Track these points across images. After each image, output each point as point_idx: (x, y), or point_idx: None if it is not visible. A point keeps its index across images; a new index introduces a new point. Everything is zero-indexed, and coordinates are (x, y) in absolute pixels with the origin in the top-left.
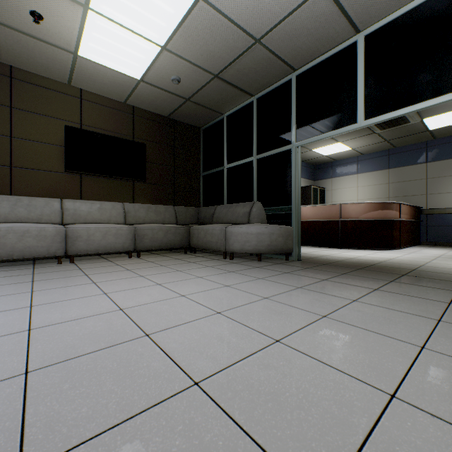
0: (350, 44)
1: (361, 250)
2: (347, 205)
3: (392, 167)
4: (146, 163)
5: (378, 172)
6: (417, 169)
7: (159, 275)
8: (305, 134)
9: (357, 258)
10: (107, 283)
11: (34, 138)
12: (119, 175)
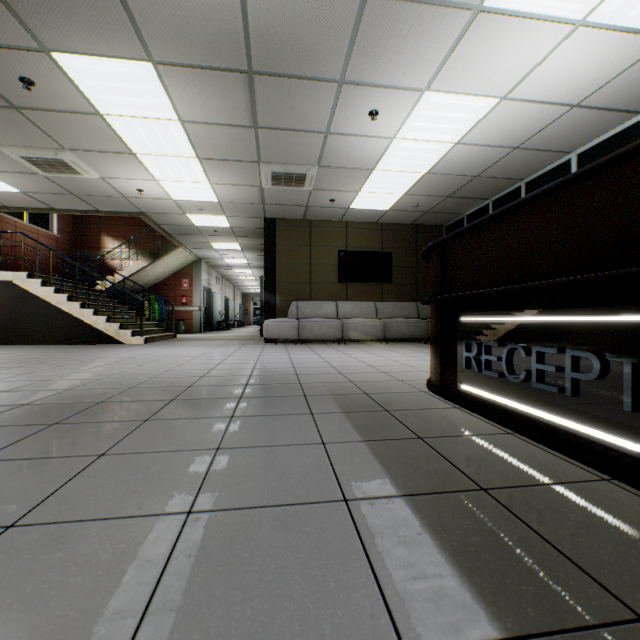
0: (566, 160)
1: None
2: None
3: None
4: (392, 267)
5: None
6: None
7: (400, 351)
8: None
9: None
10: (372, 351)
11: (321, 262)
12: (372, 280)
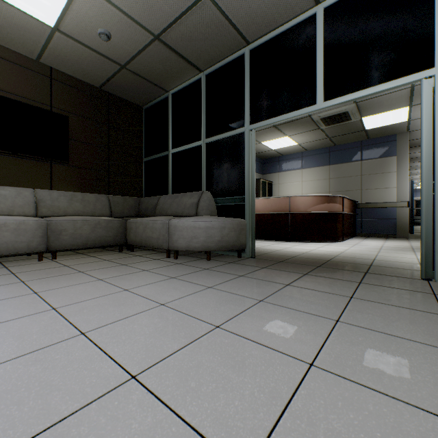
0: (309, 16)
1: (310, 243)
2: (297, 197)
3: (332, 164)
4: (70, 141)
5: (321, 168)
6: (354, 166)
7: (64, 290)
8: (259, 116)
9: (310, 253)
10: None
11: None
12: (29, 153)
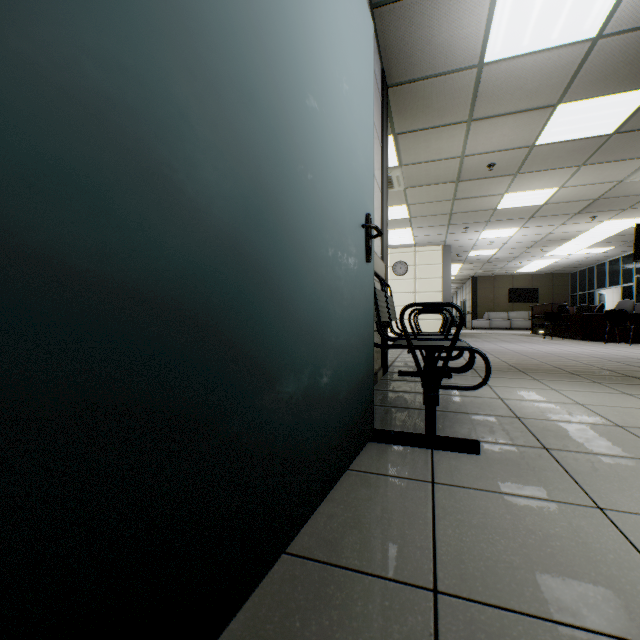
0: (605, 262)
1: None
2: None
3: None
4: (538, 295)
5: None
6: None
7: None
8: (597, 287)
9: None
10: (523, 331)
11: (499, 294)
12: (526, 301)
